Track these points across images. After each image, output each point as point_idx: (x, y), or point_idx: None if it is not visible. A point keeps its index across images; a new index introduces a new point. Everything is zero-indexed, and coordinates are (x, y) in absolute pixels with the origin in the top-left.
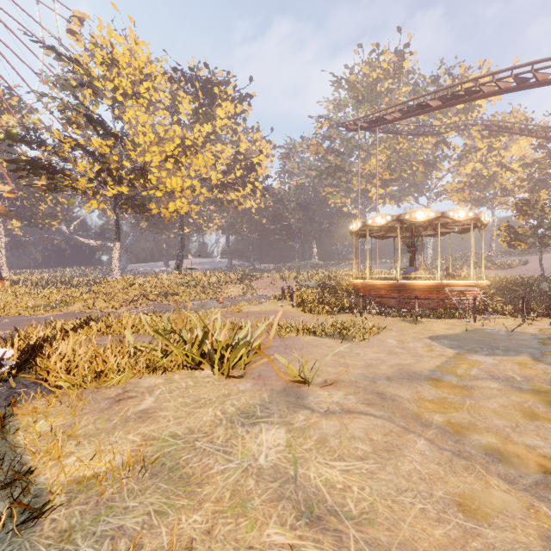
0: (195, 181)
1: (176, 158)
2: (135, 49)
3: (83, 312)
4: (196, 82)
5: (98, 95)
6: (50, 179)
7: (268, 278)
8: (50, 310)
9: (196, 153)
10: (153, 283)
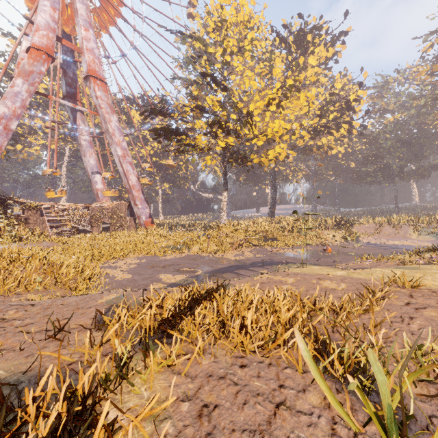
0: (294, 123)
1: (278, 101)
2: (241, 3)
3: (198, 256)
4: (289, 36)
5: (211, 62)
6: (177, 141)
7: (371, 223)
8: (175, 251)
9: (298, 92)
10: (254, 228)
